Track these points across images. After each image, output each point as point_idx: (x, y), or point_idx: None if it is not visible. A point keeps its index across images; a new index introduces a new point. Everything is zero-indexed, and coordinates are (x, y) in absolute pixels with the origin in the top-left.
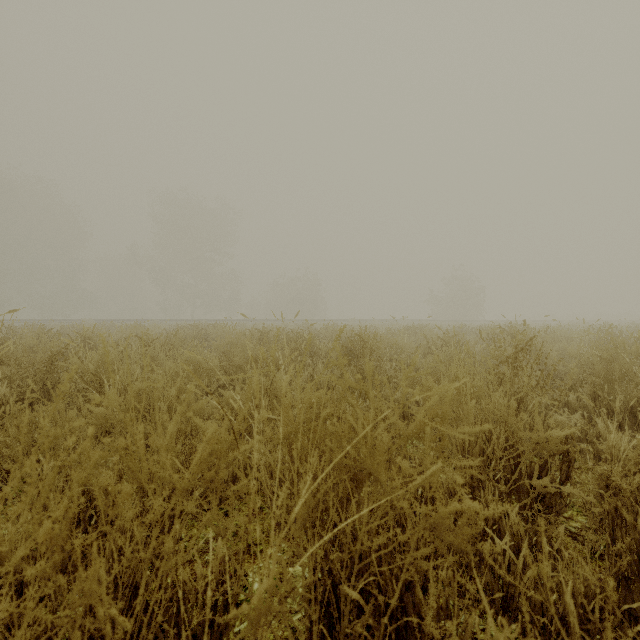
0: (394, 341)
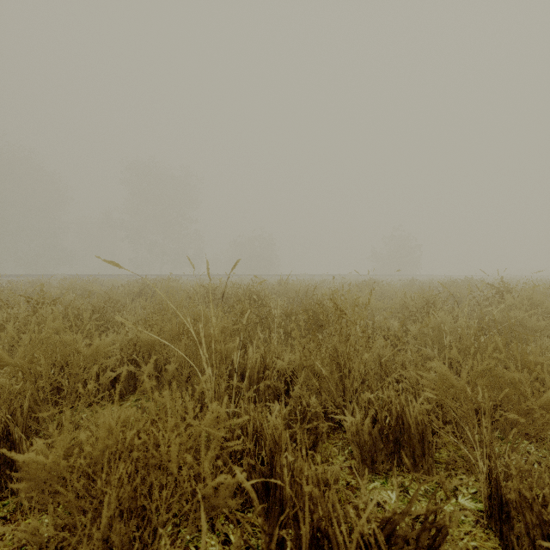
0: (363, 300)
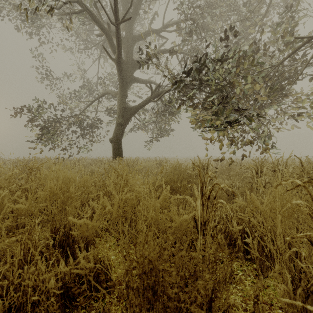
0: None
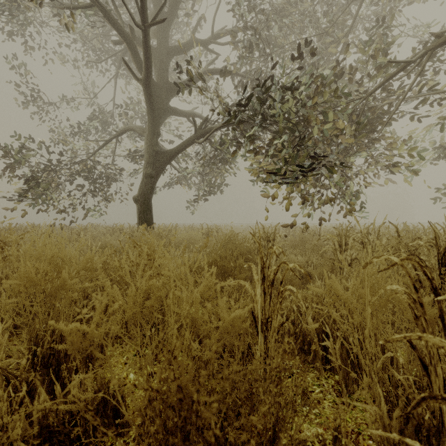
0: None
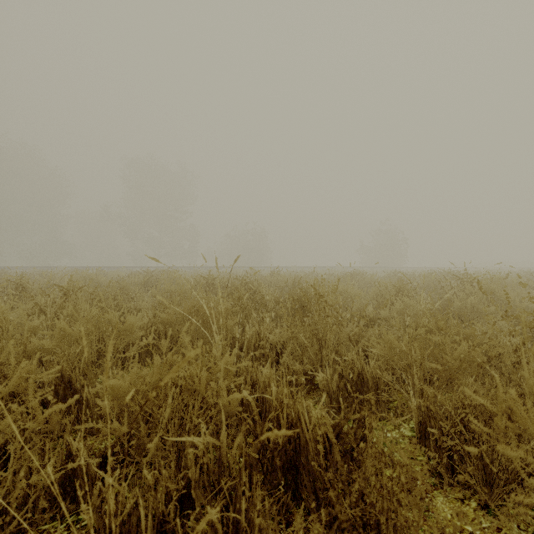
0: (344, 289)
